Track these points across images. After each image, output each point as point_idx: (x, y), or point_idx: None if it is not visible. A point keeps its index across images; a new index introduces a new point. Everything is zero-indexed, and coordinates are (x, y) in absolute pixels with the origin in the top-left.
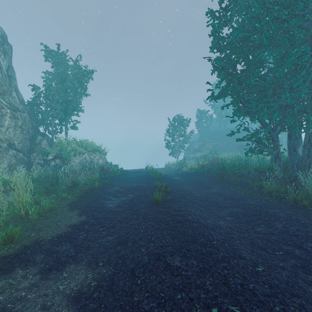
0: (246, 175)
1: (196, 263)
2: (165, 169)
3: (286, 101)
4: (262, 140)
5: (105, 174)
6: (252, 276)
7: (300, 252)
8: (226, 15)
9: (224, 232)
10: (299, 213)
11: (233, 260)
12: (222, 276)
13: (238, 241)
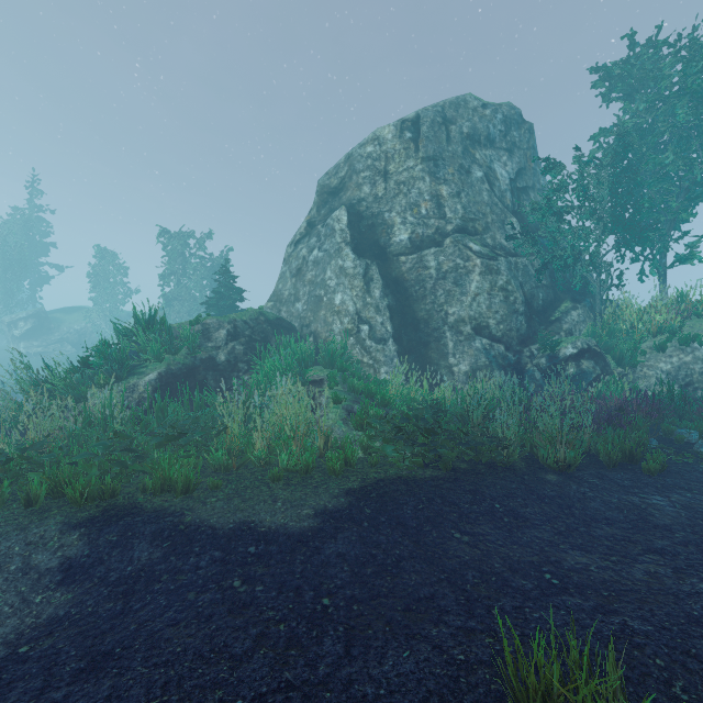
0: None
1: None
2: None
3: None
4: None
5: None
6: None
7: None
8: None
9: None
10: None
11: None
12: None
13: None
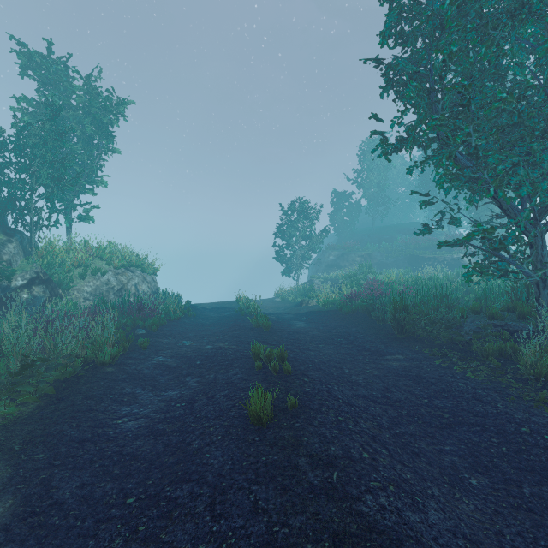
0: (459, 324)
1: None
2: (274, 301)
3: None
4: (509, 244)
5: (146, 319)
6: None
7: None
8: None
9: None
10: None
11: None
12: None
13: None
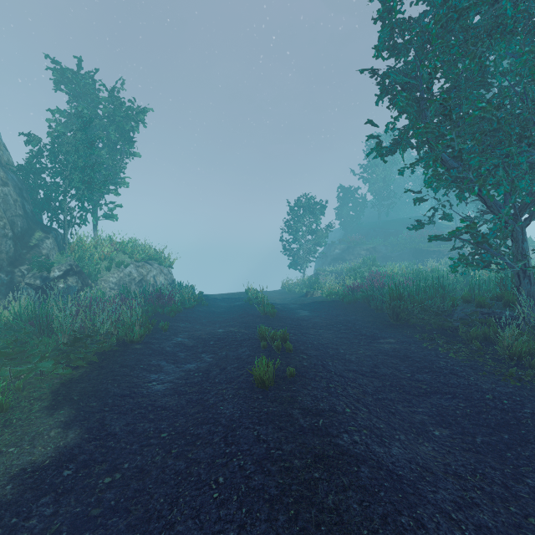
0: (449, 312)
1: None
2: (281, 293)
3: None
4: (491, 238)
5: (165, 306)
6: None
7: None
8: None
9: (449, 497)
10: None
11: None
12: None
13: None
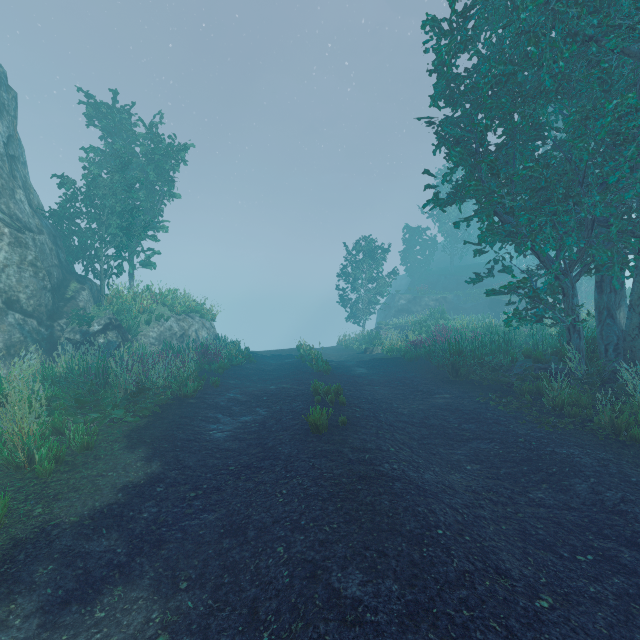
0: (507, 367)
1: (398, 588)
2: (337, 349)
3: (594, 212)
4: (541, 293)
5: (211, 363)
6: (527, 626)
7: (633, 556)
8: (466, 28)
9: (461, 502)
10: (623, 458)
11: (482, 579)
12: (457, 627)
13: (493, 525)
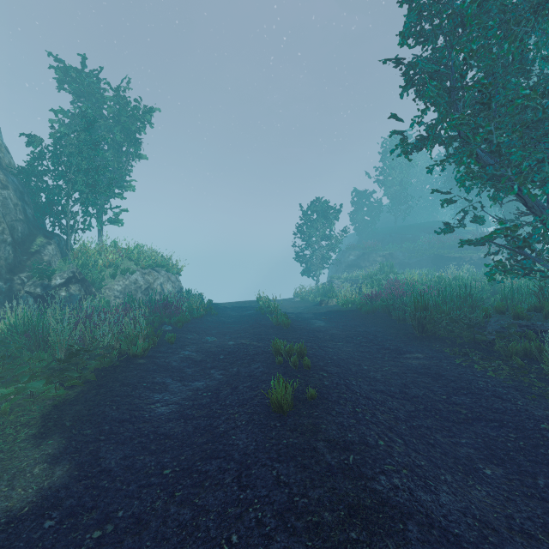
0: (482, 324)
1: None
2: (293, 301)
3: None
4: (533, 242)
5: (172, 316)
6: None
7: None
8: None
9: None
10: None
11: None
12: None
13: None
